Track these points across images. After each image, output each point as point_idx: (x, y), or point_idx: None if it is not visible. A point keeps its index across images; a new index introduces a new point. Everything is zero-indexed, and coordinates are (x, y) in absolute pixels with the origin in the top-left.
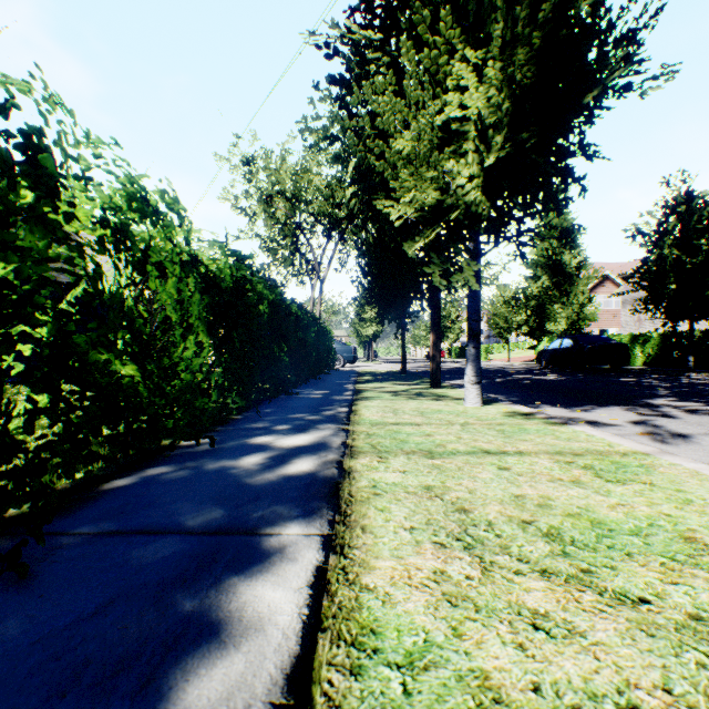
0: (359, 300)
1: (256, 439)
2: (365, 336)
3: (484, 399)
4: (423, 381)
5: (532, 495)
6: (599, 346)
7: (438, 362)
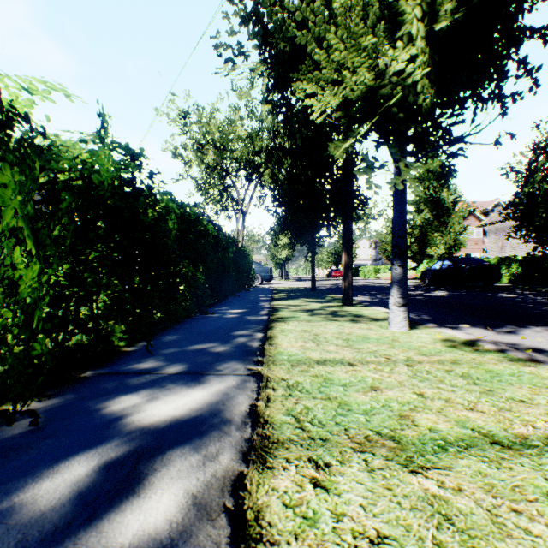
0: (274, 230)
1: (123, 399)
2: (279, 259)
3: None
4: (333, 298)
5: None
6: (476, 266)
7: (349, 281)
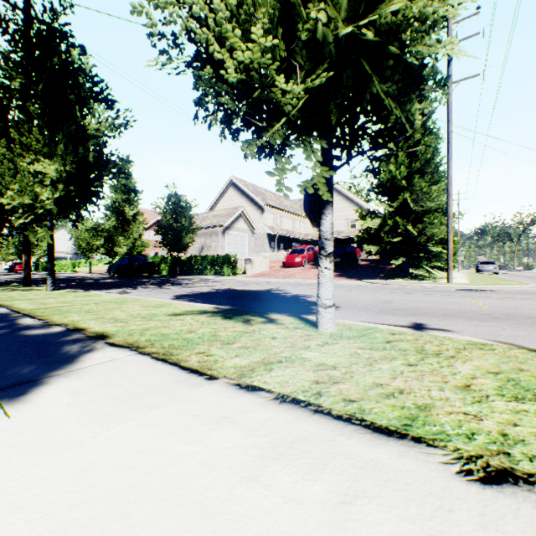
0: None
1: None
2: None
3: (59, 289)
4: (17, 285)
5: (63, 300)
6: (142, 263)
7: (30, 272)
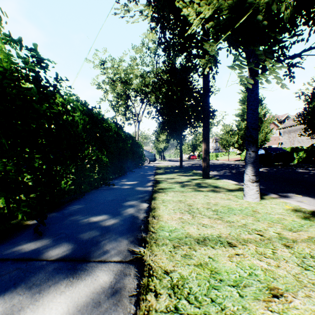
0: (157, 131)
1: None
2: (159, 148)
3: None
4: (195, 173)
5: None
6: (279, 153)
7: (207, 162)
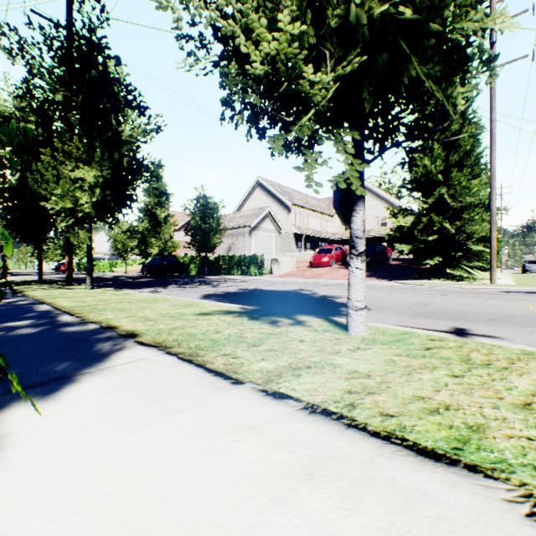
0: None
1: None
2: None
3: (97, 288)
4: (60, 284)
5: (100, 298)
6: (172, 263)
7: (71, 272)
